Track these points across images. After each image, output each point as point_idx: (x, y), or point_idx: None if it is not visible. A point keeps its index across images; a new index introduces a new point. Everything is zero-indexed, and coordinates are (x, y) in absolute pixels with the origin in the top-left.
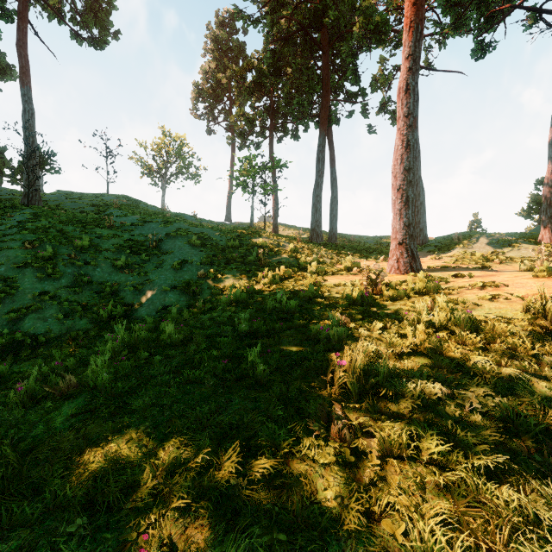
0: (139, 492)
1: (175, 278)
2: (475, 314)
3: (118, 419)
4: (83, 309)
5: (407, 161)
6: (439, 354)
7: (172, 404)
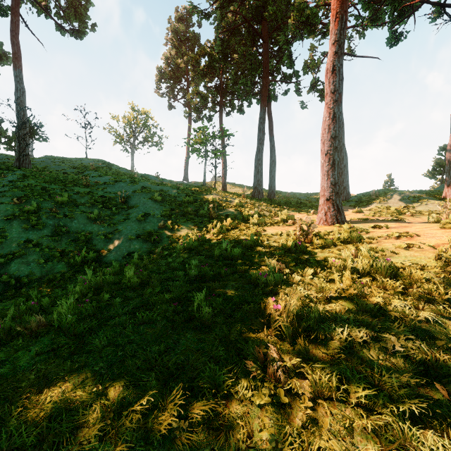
0: (87, 434)
1: (139, 228)
2: (393, 261)
3: (76, 359)
4: (61, 254)
5: (333, 130)
6: (363, 298)
7: (126, 345)
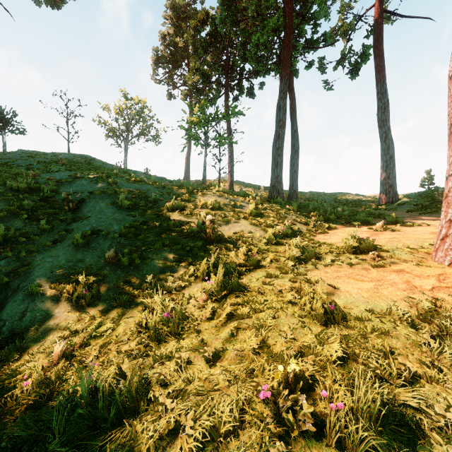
0: None
1: (68, 263)
2: None
3: None
4: None
5: None
6: None
7: None
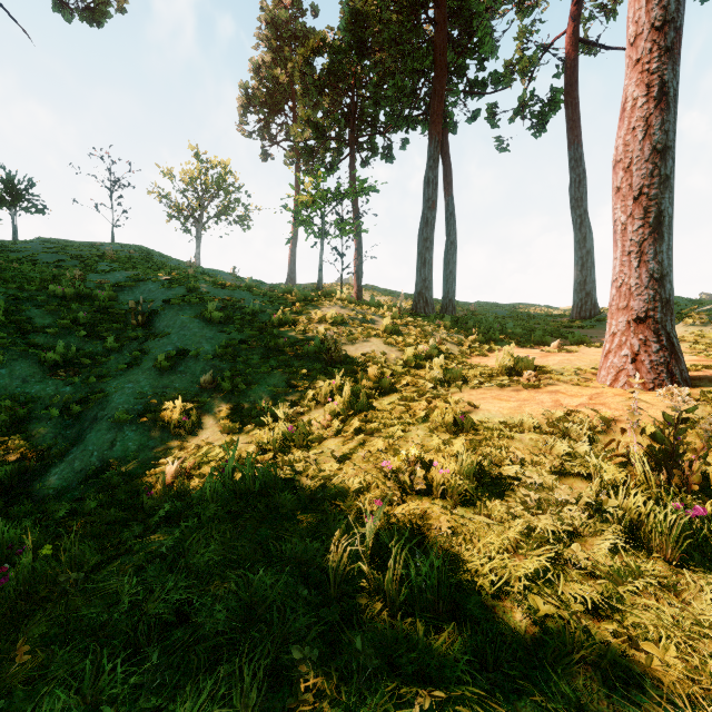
0: None
1: (153, 389)
2: None
3: None
4: None
5: (661, 131)
6: None
7: None
